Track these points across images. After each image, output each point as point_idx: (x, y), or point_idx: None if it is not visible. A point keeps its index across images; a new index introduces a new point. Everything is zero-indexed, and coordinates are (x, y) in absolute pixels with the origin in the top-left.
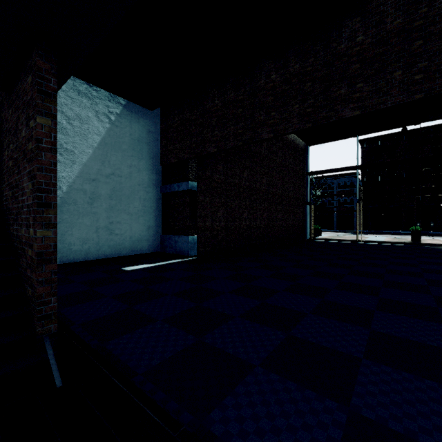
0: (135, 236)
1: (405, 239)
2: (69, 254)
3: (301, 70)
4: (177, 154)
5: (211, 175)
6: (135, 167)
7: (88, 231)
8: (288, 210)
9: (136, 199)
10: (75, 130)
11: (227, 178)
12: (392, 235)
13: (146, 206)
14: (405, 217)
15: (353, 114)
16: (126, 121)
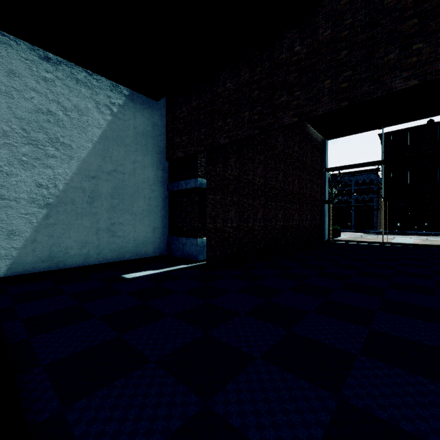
0: (140, 238)
1: (438, 242)
2: (66, 259)
3: (334, 36)
4: (184, 147)
5: (222, 171)
6: (140, 163)
7: (88, 233)
8: (305, 210)
9: (140, 198)
10: (73, 122)
11: (240, 174)
12: (418, 236)
13: (151, 206)
14: (431, 216)
15: (408, 85)
16: (130, 113)
